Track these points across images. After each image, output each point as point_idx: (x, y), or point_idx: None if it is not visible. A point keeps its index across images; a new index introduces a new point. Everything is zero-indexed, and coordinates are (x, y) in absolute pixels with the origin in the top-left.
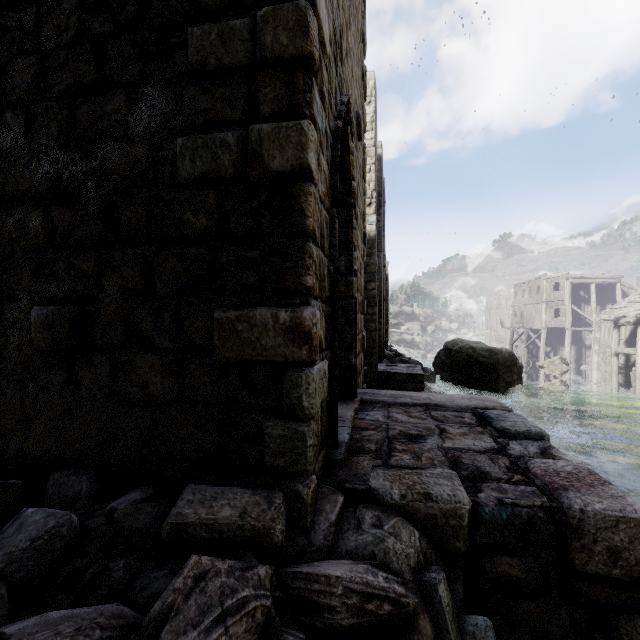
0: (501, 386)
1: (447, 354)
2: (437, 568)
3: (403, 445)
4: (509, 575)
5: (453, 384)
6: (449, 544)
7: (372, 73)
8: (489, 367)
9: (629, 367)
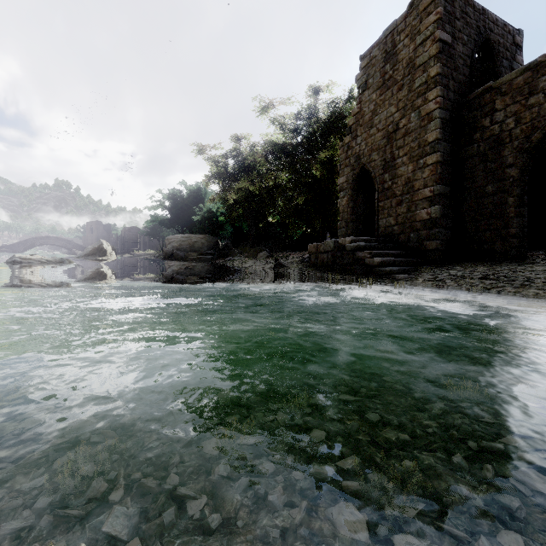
0: None
1: None
2: None
3: None
4: None
5: None
6: None
7: None
8: None
9: None
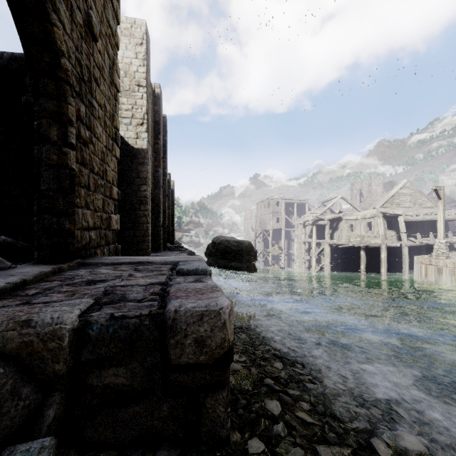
0: (244, 265)
1: (213, 246)
2: None
3: (72, 288)
4: (115, 385)
5: (215, 265)
6: (48, 369)
7: (144, 21)
8: (237, 253)
9: (310, 250)
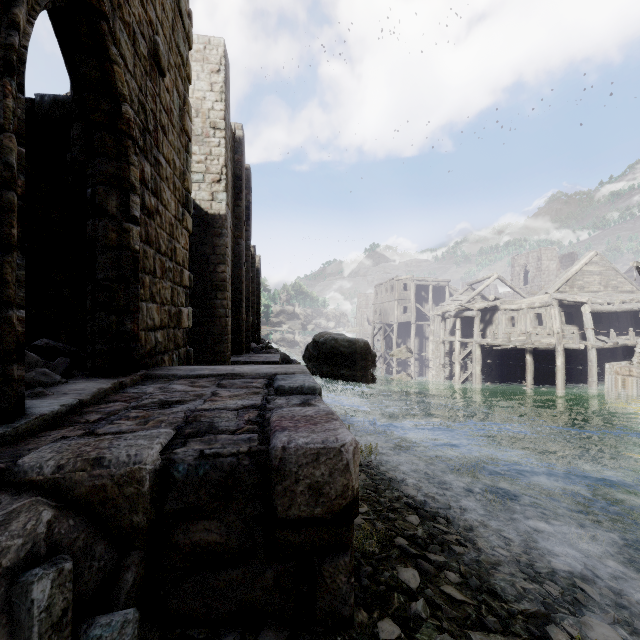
0: (358, 373)
1: (315, 346)
2: (57, 558)
3: (142, 412)
4: (206, 543)
5: (317, 374)
6: (124, 521)
7: (221, 40)
8: (349, 356)
9: (452, 352)
